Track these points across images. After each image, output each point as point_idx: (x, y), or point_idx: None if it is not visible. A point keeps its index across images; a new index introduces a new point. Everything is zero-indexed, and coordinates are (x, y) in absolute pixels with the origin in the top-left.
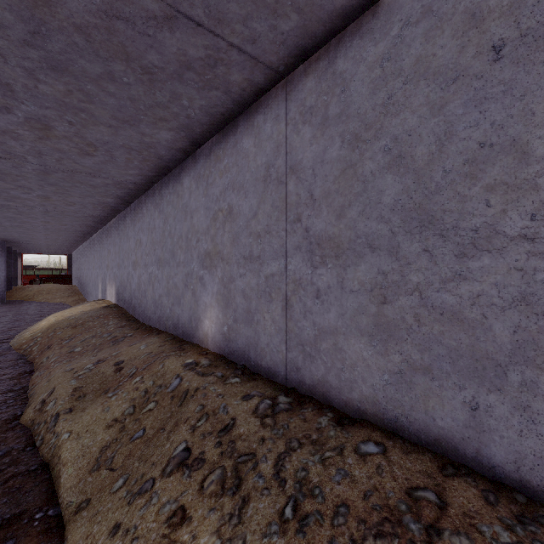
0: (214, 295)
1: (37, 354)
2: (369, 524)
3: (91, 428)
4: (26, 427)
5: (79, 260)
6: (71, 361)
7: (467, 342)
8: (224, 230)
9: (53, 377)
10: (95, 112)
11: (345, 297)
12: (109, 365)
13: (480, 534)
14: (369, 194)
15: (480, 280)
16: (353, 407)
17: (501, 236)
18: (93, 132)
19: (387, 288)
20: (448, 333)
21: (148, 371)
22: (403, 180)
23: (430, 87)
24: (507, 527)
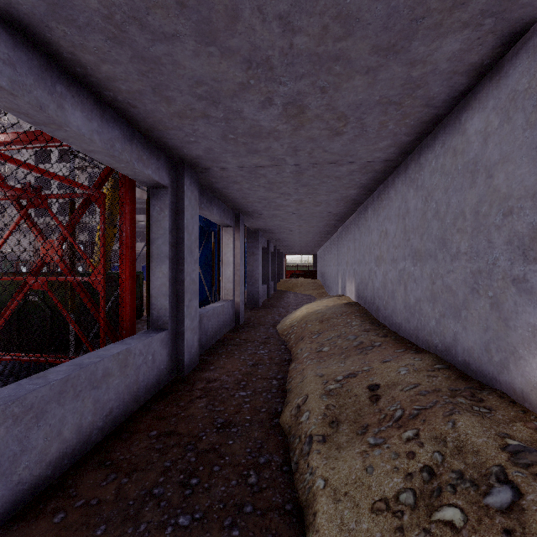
0: None
1: (294, 343)
2: None
3: (350, 493)
4: (284, 432)
5: (322, 258)
6: (320, 363)
7: None
8: None
9: (306, 379)
10: (351, 53)
11: None
12: (361, 386)
13: None
14: None
15: None
16: None
17: None
18: (346, 93)
19: None
20: None
21: (425, 426)
22: None
23: None
24: None
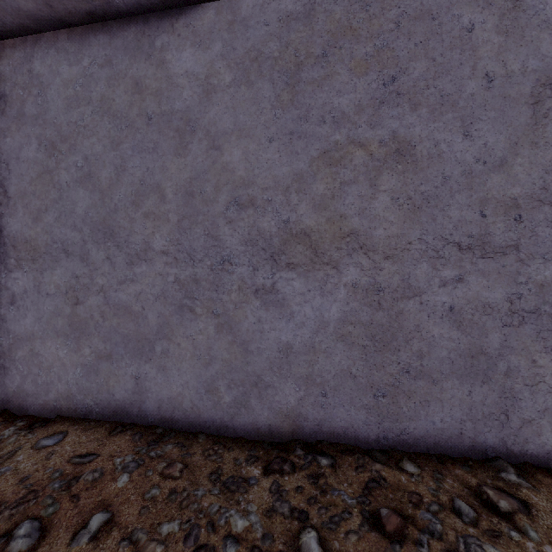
0: None
1: None
2: (11, 502)
3: None
4: None
5: None
6: None
7: (134, 329)
8: None
9: None
10: None
11: (42, 301)
12: None
13: (113, 465)
14: (64, 202)
15: (141, 281)
16: (50, 408)
17: (152, 250)
18: None
19: (79, 290)
20: (123, 324)
21: None
22: (92, 196)
23: (111, 124)
24: (137, 452)
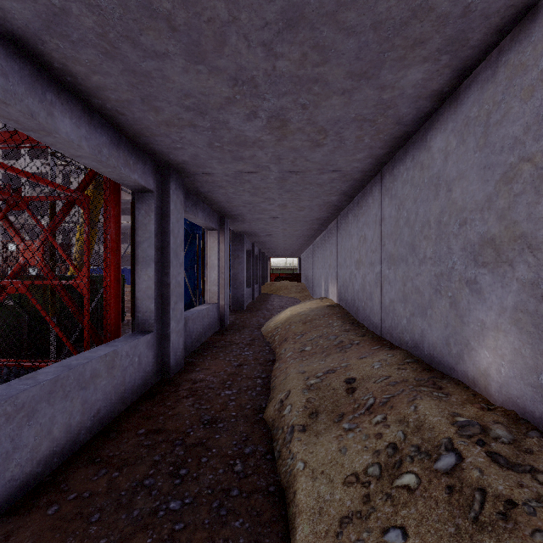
0: (506, 311)
1: (278, 344)
2: None
3: (326, 471)
4: (268, 426)
5: (306, 261)
6: (303, 361)
7: None
8: (539, 193)
9: (289, 376)
10: (328, 77)
11: None
12: (339, 380)
13: None
14: None
15: None
16: None
17: None
18: (325, 110)
19: None
20: None
21: (392, 410)
22: None
23: None
24: None
